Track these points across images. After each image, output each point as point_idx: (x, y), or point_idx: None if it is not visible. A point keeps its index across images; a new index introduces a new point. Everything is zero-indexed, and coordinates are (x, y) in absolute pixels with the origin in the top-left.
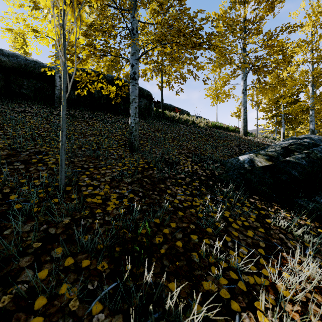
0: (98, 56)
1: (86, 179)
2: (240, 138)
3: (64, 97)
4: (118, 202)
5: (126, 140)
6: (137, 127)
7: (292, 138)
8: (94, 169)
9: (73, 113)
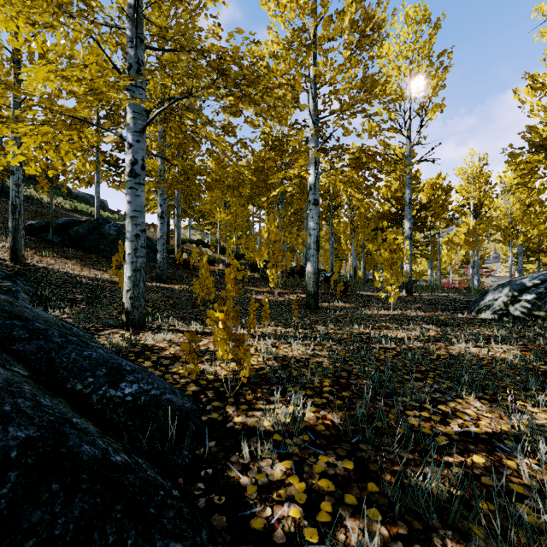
0: None
1: None
2: None
3: None
4: None
5: None
6: None
7: None
8: None
9: None
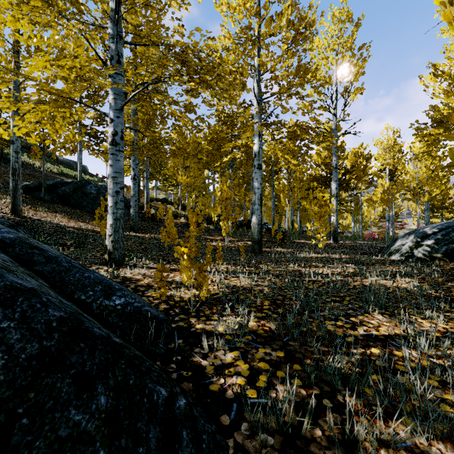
0: None
1: None
2: None
3: None
4: None
5: None
6: None
7: None
8: None
9: None
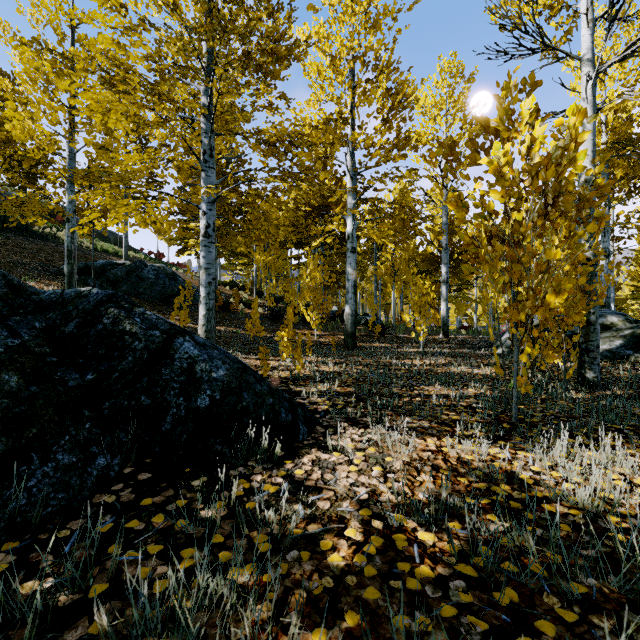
0: None
1: None
2: None
3: None
4: None
5: None
6: None
7: None
8: None
9: None
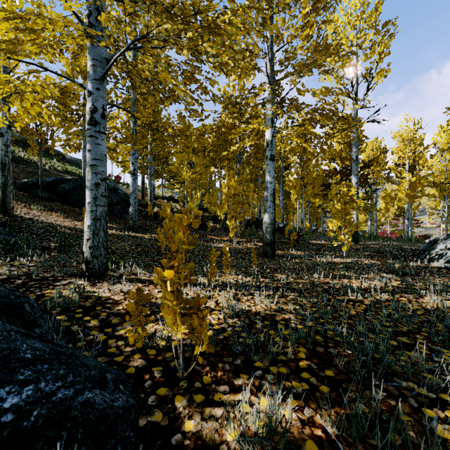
0: None
1: None
2: None
3: None
4: None
5: None
6: None
7: None
8: None
9: None
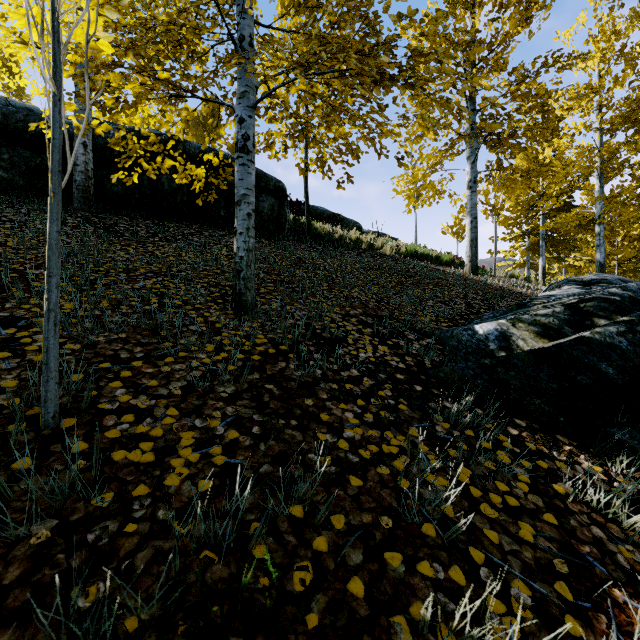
0: (164, 96)
1: (121, 392)
2: (465, 279)
3: (54, 188)
4: (197, 457)
5: (228, 285)
6: (252, 259)
7: (570, 281)
8: (146, 362)
9: (110, 225)
